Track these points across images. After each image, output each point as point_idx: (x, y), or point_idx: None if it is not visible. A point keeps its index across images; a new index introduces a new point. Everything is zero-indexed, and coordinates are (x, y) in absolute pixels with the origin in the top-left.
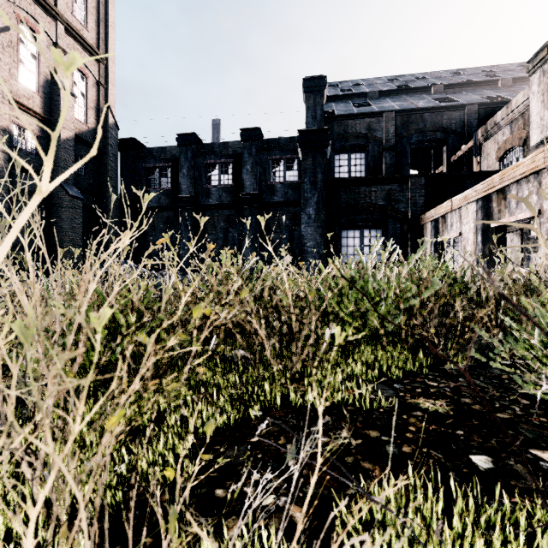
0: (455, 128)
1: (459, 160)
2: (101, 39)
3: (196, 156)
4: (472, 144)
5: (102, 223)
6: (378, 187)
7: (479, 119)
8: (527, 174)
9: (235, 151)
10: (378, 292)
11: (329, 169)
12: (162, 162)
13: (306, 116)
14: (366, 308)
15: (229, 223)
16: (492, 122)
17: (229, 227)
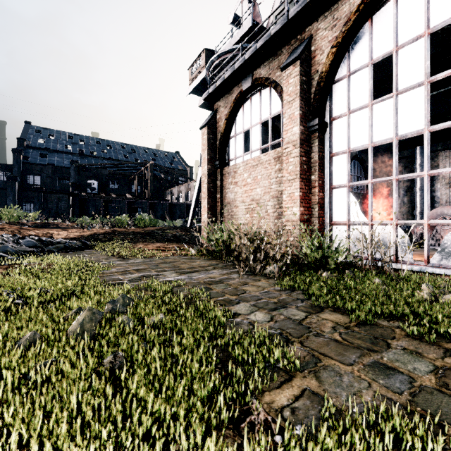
0: None
1: None
2: None
3: None
4: None
5: None
6: None
7: None
8: None
9: None
10: None
11: (25, 180)
12: None
13: (14, 161)
14: None
15: None
16: None
17: None
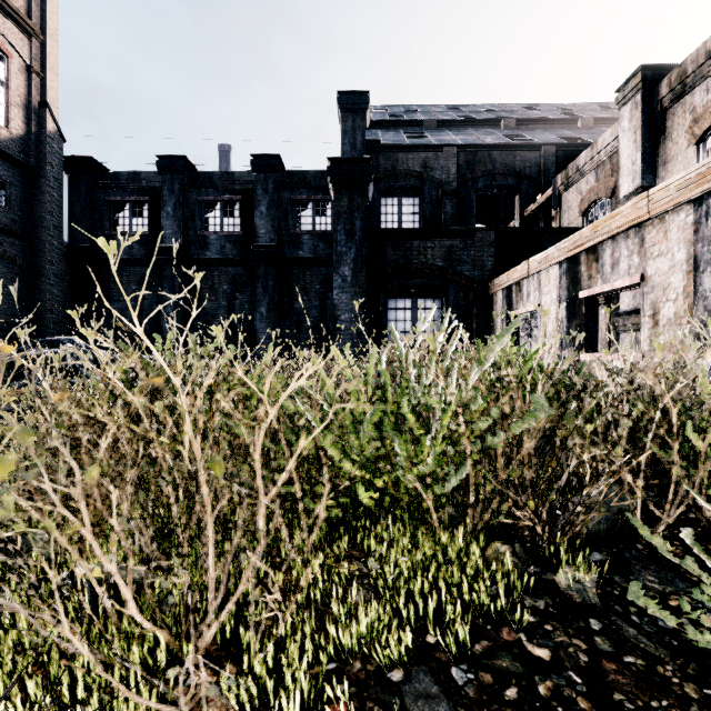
0: (529, 172)
1: (534, 214)
2: (34, 3)
3: (187, 189)
4: (550, 193)
5: (36, 281)
6: (436, 242)
7: (558, 164)
8: (627, 227)
9: (245, 186)
10: (426, 410)
11: (373, 216)
12: (134, 194)
13: (343, 142)
14: (397, 453)
15: (235, 286)
16: (575, 166)
17: (235, 291)
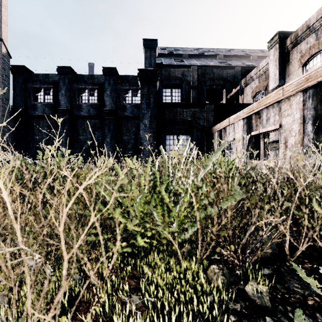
0: (229, 79)
1: (232, 97)
2: None
3: (71, 82)
4: (238, 88)
5: None
6: (188, 109)
7: (242, 75)
8: (273, 102)
9: (99, 81)
10: (177, 191)
11: (159, 97)
12: (46, 84)
13: (145, 62)
14: None
15: (95, 128)
16: (249, 76)
17: (95, 131)
